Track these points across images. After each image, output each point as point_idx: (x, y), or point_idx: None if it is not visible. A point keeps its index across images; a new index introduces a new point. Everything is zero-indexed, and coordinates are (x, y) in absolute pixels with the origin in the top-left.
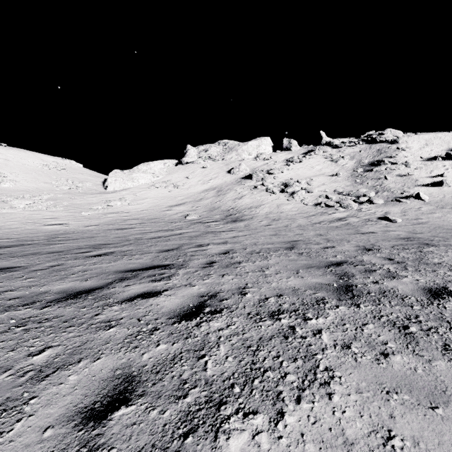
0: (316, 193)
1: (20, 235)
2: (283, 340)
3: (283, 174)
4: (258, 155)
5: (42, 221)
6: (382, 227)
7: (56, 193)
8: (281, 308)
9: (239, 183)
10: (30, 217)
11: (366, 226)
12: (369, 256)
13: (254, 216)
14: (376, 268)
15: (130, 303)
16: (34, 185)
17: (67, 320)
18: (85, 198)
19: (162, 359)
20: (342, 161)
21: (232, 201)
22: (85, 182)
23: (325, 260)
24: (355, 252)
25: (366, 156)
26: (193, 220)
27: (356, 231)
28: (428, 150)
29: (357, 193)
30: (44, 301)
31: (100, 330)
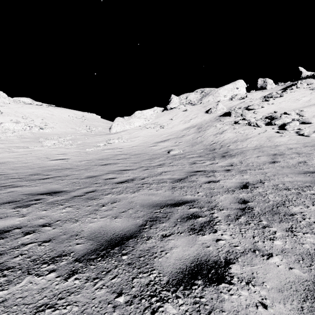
0: (314, 123)
1: (16, 170)
2: None
3: (264, 109)
4: (233, 96)
5: (53, 156)
6: None
7: (77, 135)
8: None
9: (218, 120)
10: (48, 153)
11: None
12: None
13: (244, 150)
14: None
15: None
16: (64, 130)
17: None
18: (94, 138)
19: None
20: None
21: (213, 136)
22: (97, 127)
23: None
24: None
25: None
26: (176, 155)
27: None
28: None
29: None
30: None
31: None
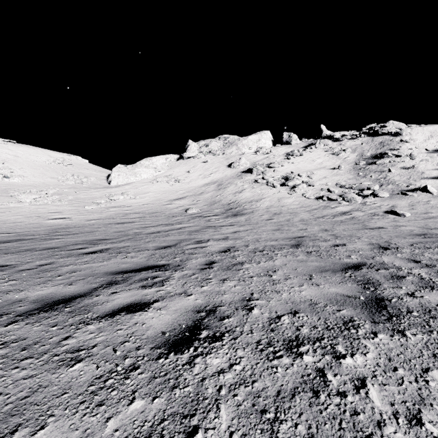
0: (317, 186)
1: (22, 229)
2: (312, 398)
3: (283, 168)
4: (258, 149)
5: (46, 215)
6: (390, 221)
7: (62, 187)
8: (300, 335)
9: (240, 177)
10: (35, 211)
11: (373, 220)
12: (389, 256)
13: (255, 210)
14: (404, 273)
15: (111, 320)
16: (42, 180)
17: (27, 347)
18: (89, 192)
19: (133, 433)
20: (344, 154)
21: (232, 195)
22: (89, 177)
23: (340, 262)
24: (371, 251)
25: (369, 149)
26: (193, 214)
27: (363, 226)
28: (433, 141)
29: (360, 187)
30: (14, 313)
31: (62, 367)
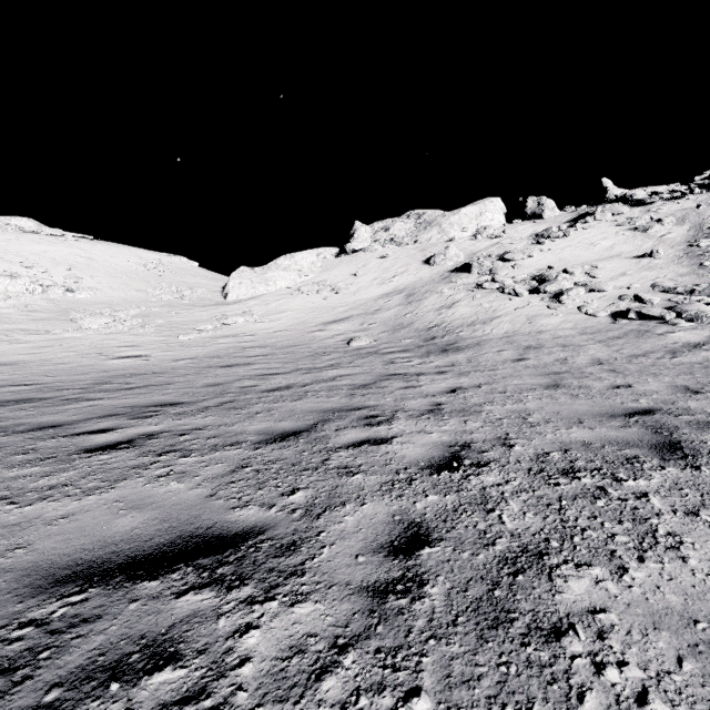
0: (609, 291)
1: (57, 377)
2: None
3: (532, 260)
4: (480, 231)
5: (112, 351)
6: None
7: (151, 305)
8: None
9: (447, 281)
10: (99, 344)
11: None
12: None
13: (483, 340)
14: None
15: None
16: (122, 294)
17: None
18: (191, 312)
19: None
20: (659, 228)
21: (434, 312)
22: (195, 288)
23: None
24: None
25: None
26: (361, 349)
27: None
28: None
29: None
30: None
31: None
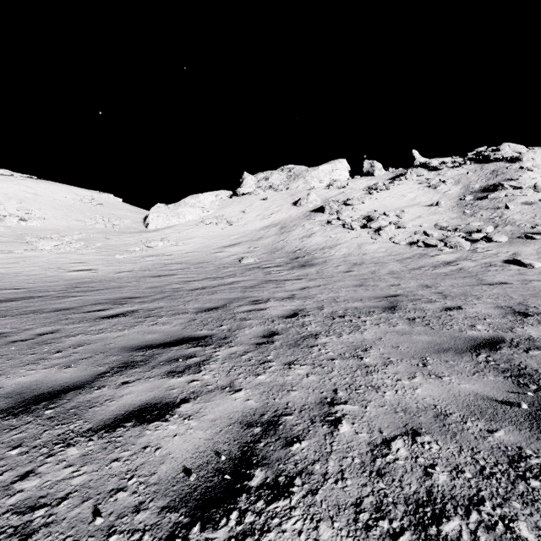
0: (409, 228)
1: (35, 284)
2: None
3: (364, 205)
4: (332, 183)
5: (67, 266)
6: (514, 274)
7: (89, 232)
8: (434, 490)
9: (308, 218)
10: (54, 261)
11: (490, 273)
12: (535, 327)
13: (328, 259)
14: None
15: (107, 437)
16: (65, 223)
17: None
18: (121, 237)
19: None
20: (444, 187)
21: (298, 240)
22: (122, 219)
23: (462, 336)
24: (504, 319)
25: (477, 179)
26: (249, 265)
27: (478, 280)
28: None
29: (467, 228)
30: None
31: None
